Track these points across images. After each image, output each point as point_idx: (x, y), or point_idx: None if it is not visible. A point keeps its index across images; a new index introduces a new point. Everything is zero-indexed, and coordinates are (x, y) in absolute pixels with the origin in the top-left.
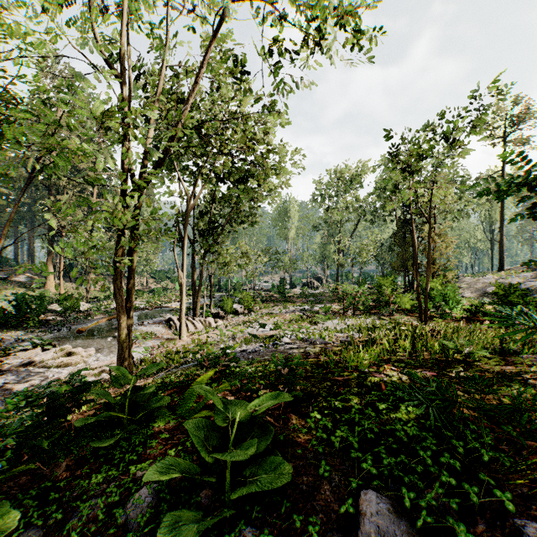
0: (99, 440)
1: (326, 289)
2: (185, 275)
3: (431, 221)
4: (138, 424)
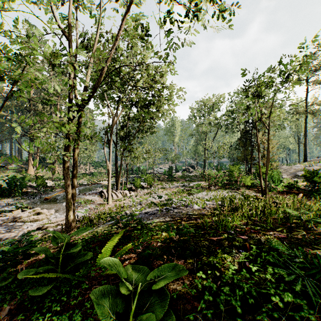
0: (35, 289)
1: (197, 172)
2: (110, 164)
3: (262, 131)
4: (69, 272)
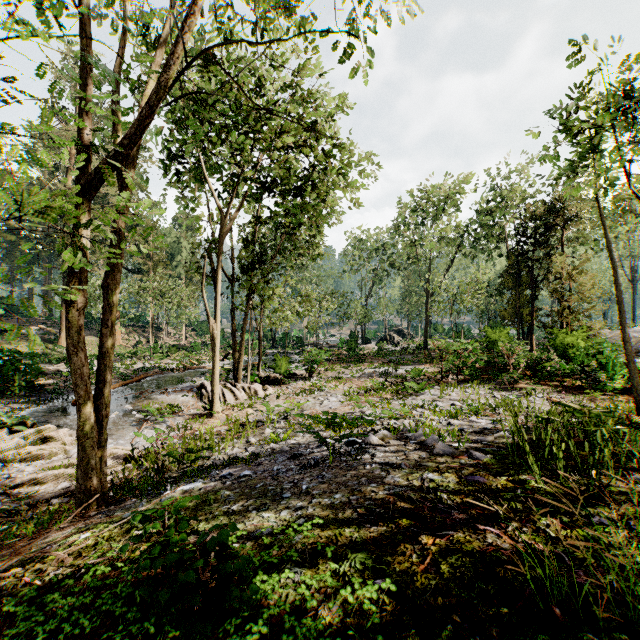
0: None
1: (410, 344)
2: (218, 325)
3: (559, 253)
4: None
